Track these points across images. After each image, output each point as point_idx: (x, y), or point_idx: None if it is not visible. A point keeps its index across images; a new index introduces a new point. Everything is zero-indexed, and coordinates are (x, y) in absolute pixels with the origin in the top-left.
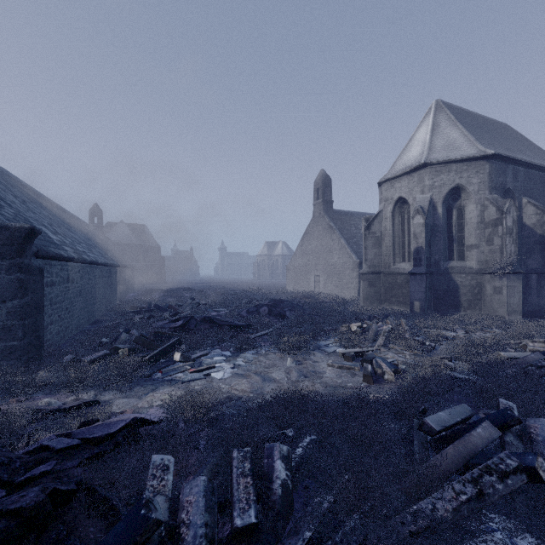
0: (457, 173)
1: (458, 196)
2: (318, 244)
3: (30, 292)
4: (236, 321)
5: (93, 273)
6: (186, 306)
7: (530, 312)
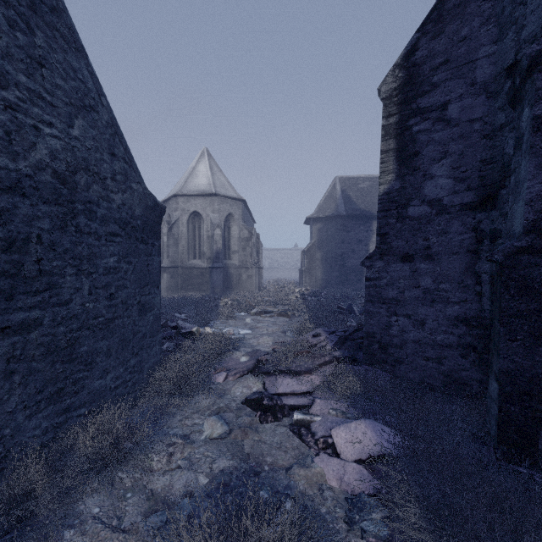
0: (230, 205)
1: (228, 219)
2: None
3: None
4: None
5: None
6: None
7: None
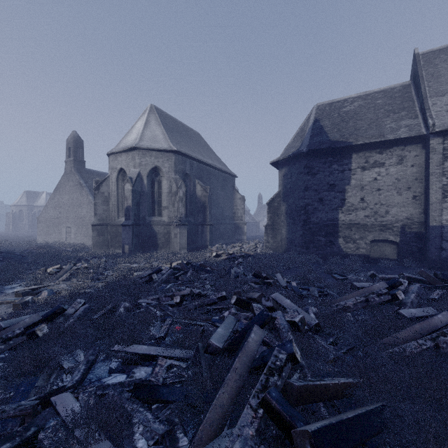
0: (156, 158)
1: (158, 173)
2: (69, 198)
3: None
4: None
5: None
6: None
7: (199, 248)
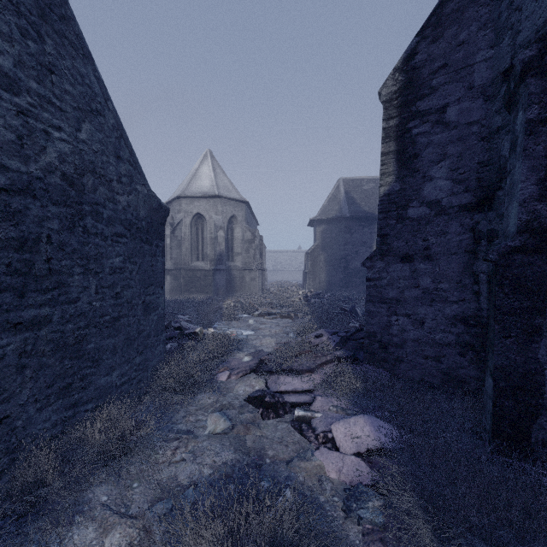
0: (234, 207)
1: (231, 221)
2: None
3: None
4: None
5: None
6: None
7: None
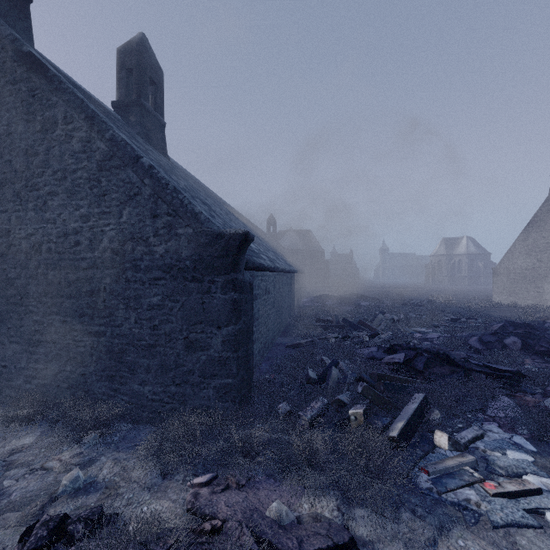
0: None
1: None
2: None
3: (242, 315)
4: (478, 360)
5: (281, 282)
6: (378, 323)
7: None
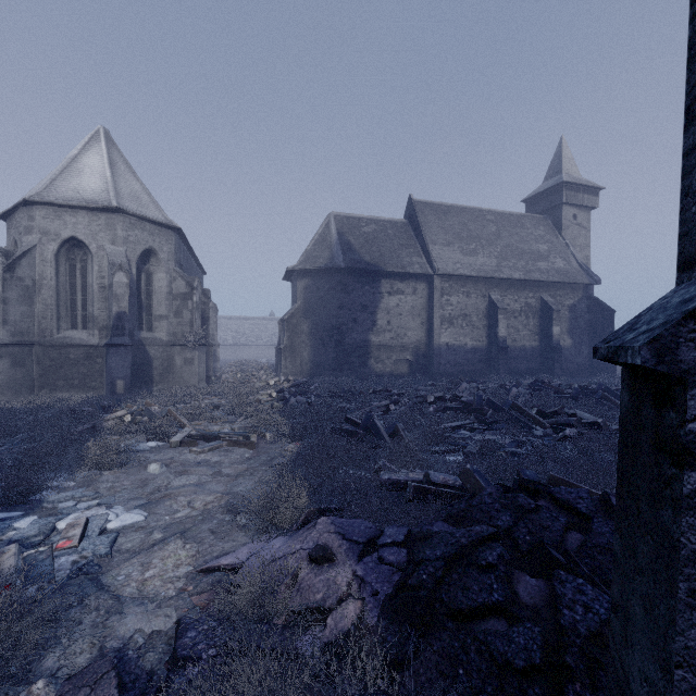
0: (151, 234)
1: (147, 259)
2: None
3: None
4: None
5: None
6: None
7: None
